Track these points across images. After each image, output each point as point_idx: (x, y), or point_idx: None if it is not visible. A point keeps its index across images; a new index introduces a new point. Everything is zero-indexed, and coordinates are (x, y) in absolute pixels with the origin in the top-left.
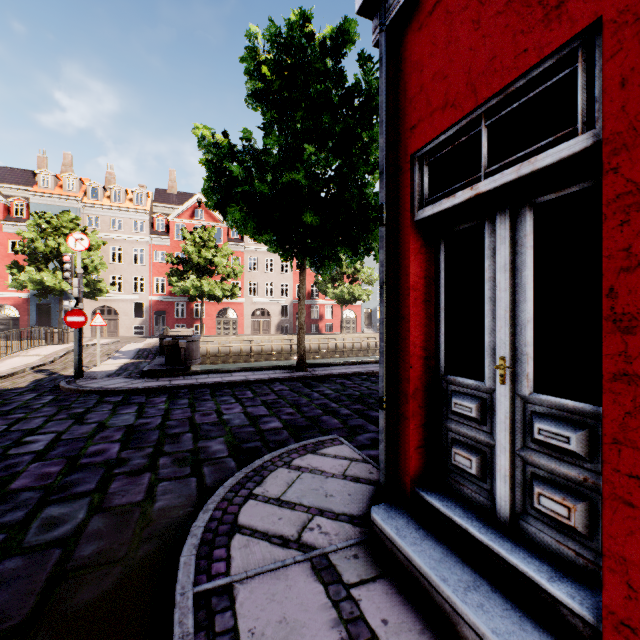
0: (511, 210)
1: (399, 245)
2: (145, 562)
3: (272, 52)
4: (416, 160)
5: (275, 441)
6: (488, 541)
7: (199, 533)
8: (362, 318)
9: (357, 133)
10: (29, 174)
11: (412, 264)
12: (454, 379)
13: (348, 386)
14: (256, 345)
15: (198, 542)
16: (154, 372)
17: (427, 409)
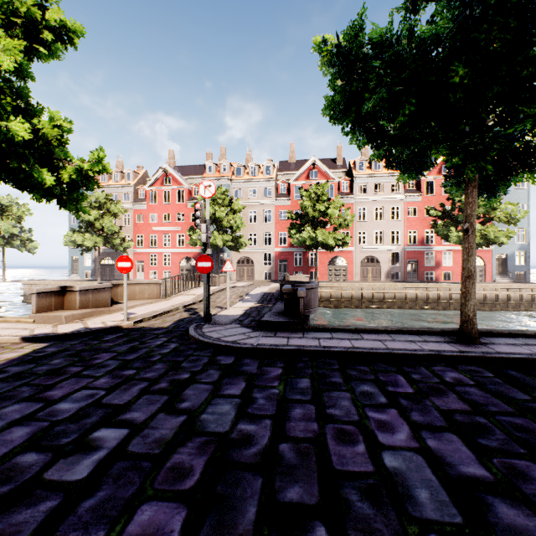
0: None
1: None
2: None
3: None
4: None
5: None
6: None
7: None
8: (493, 265)
9: None
10: (202, 167)
11: None
12: None
13: None
14: (367, 292)
15: None
16: (272, 323)
17: None
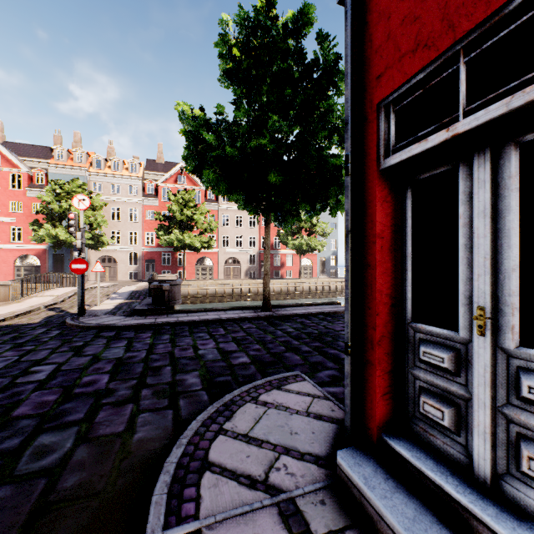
0: (492, 151)
1: (364, 194)
2: (121, 497)
3: (241, 34)
4: (382, 109)
5: (244, 375)
6: (468, 503)
7: (171, 469)
8: (317, 265)
9: (315, 104)
10: (48, 150)
11: (378, 212)
12: (422, 327)
13: (307, 325)
14: (228, 288)
15: (170, 479)
16: (142, 311)
17: (393, 356)
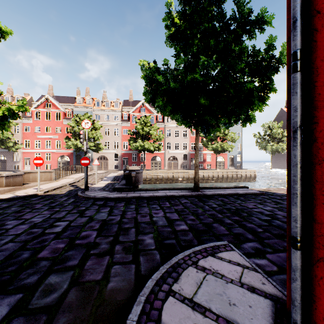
0: None
1: (316, 88)
2: None
3: (180, 6)
4: None
5: (184, 240)
6: None
7: None
8: (228, 161)
9: (231, 49)
10: (73, 98)
11: None
12: None
13: (226, 202)
14: (170, 175)
15: None
16: (119, 189)
17: None
